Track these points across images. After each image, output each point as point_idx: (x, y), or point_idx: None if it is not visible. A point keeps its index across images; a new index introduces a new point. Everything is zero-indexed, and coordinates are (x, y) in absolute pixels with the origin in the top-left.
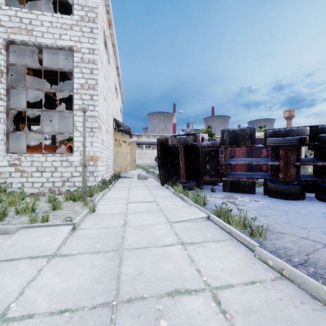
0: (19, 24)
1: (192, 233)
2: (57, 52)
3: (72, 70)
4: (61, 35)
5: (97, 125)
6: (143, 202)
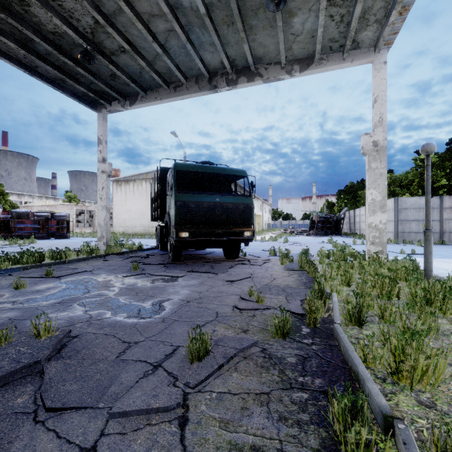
0: None
1: None
2: None
3: None
4: None
5: None
6: None
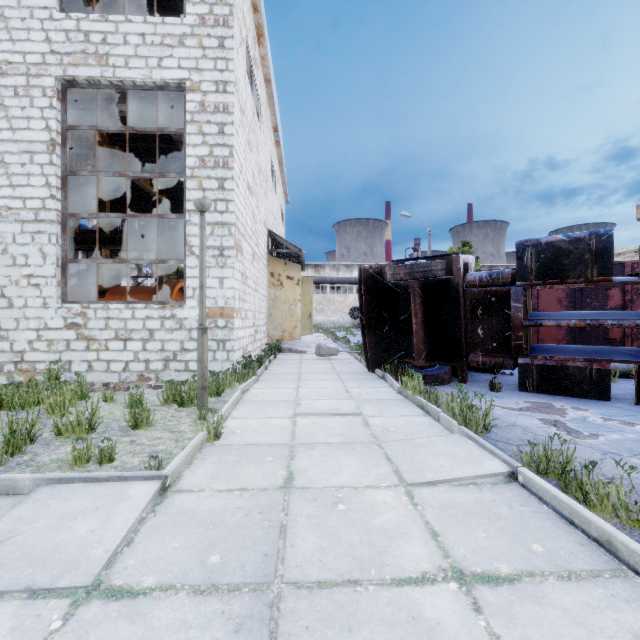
0: (83, 45)
1: (478, 530)
2: (156, 97)
3: (182, 130)
4: (162, 59)
5: (233, 241)
6: (331, 415)
